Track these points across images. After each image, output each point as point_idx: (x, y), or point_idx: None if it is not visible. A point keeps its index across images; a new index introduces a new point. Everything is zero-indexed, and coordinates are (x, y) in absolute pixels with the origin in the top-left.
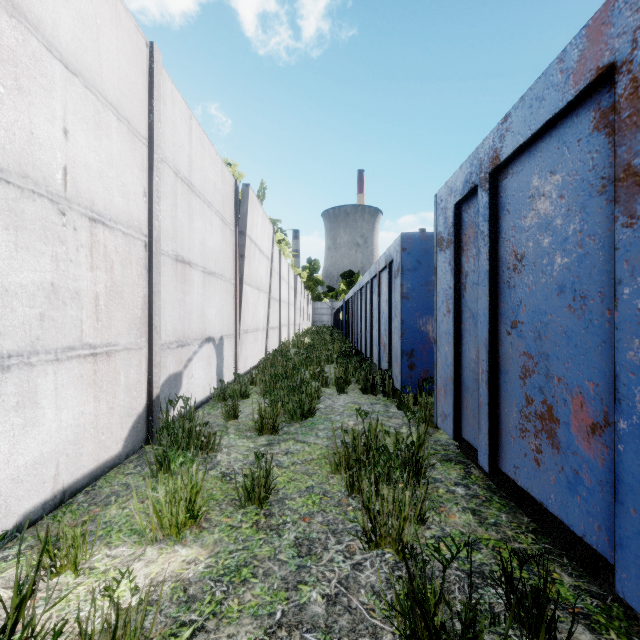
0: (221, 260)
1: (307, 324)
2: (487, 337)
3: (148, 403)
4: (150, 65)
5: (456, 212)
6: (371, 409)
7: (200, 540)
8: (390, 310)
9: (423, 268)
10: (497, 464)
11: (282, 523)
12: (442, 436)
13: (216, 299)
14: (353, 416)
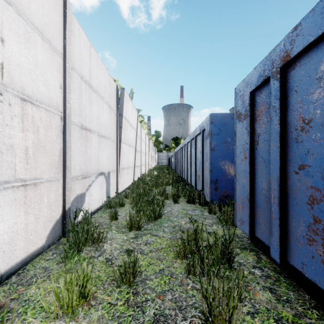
0: (109, 129)
1: (155, 164)
2: (278, 175)
3: (63, 213)
4: (64, 10)
5: (251, 96)
6: (193, 213)
7: (88, 317)
8: (203, 157)
9: (223, 133)
10: (285, 258)
11: (144, 301)
12: (237, 231)
13: (106, 151)
14: (184, 218)
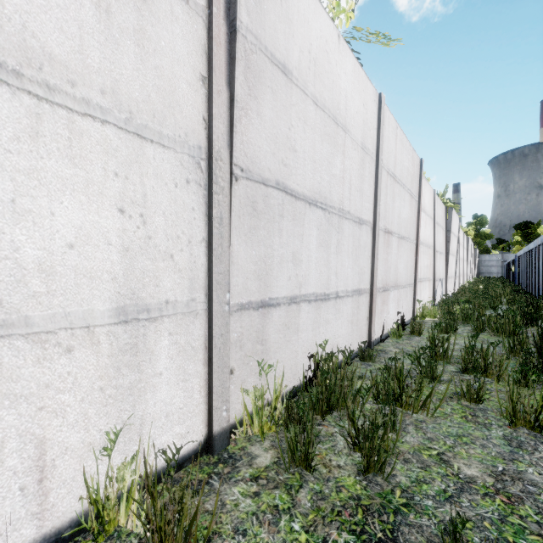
0: (442, 246)
1: (474, 275)
2: None
3: (433, 296)
4: (434, 196)
5: None
6: None
7: None
8: (542, 267)
9: None
10: None
11: None
12: None
13: (441, 263)
14: None
